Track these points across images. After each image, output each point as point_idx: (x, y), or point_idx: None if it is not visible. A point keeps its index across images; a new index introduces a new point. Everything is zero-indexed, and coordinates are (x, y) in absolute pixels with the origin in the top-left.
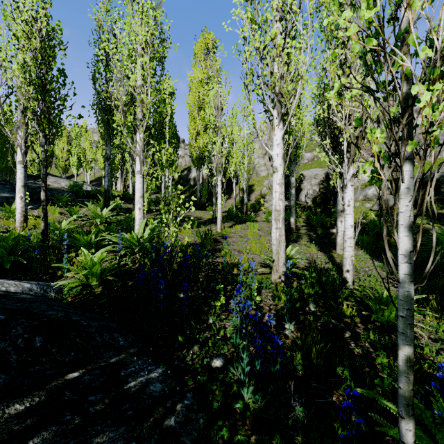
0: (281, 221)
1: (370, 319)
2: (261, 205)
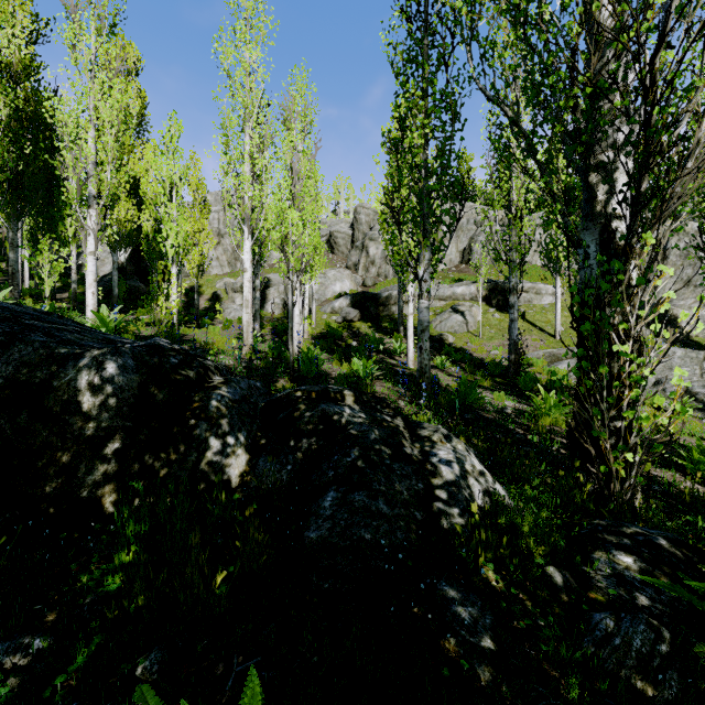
0: (250, 308)
1: None
2: (214, 314)
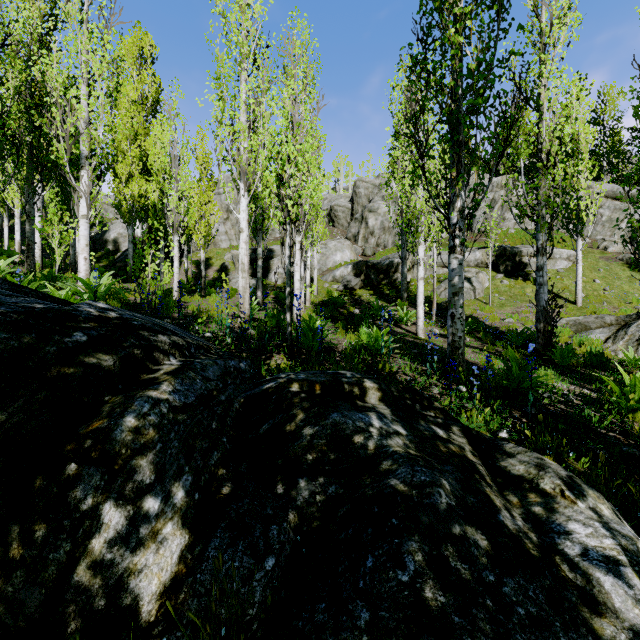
0: (246, 272)
1: None
2: (222, 283)
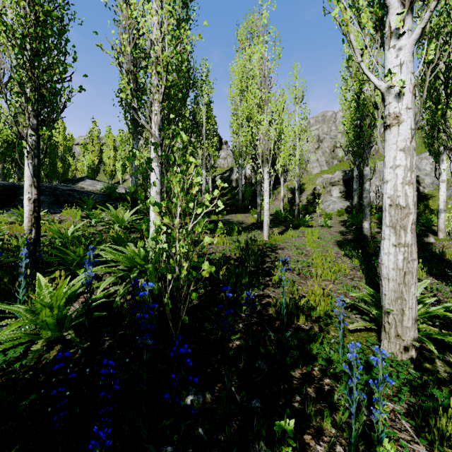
0: (408, 230)
1: None
2: (314, 207)
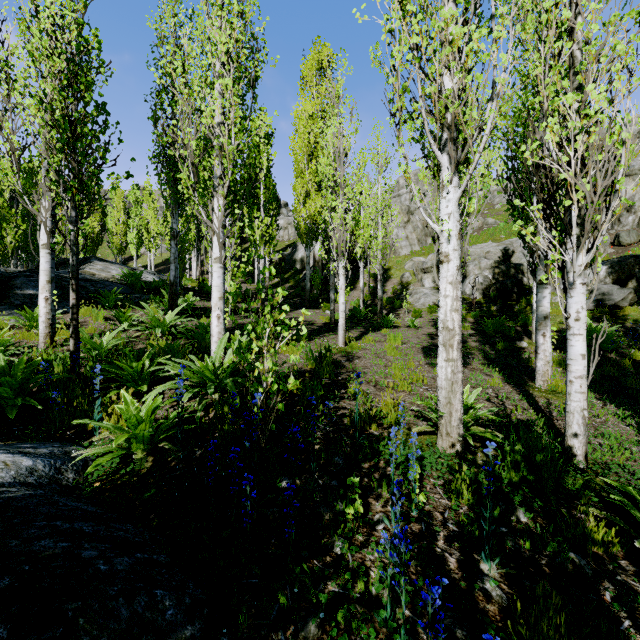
0: (455, 348)
1: (639, 547)
2: (402, 300)
